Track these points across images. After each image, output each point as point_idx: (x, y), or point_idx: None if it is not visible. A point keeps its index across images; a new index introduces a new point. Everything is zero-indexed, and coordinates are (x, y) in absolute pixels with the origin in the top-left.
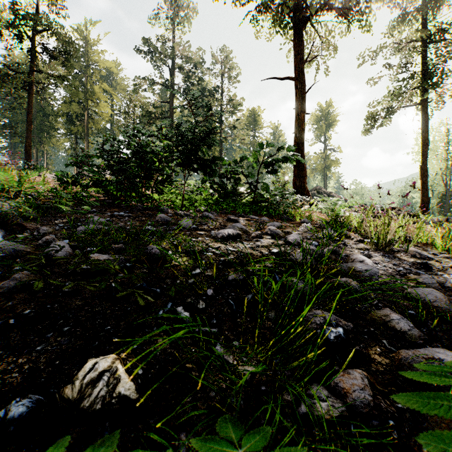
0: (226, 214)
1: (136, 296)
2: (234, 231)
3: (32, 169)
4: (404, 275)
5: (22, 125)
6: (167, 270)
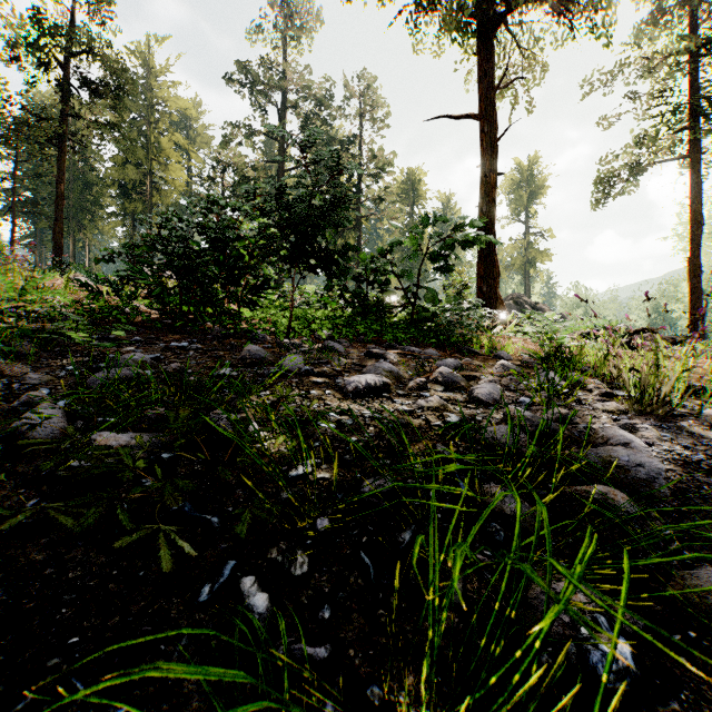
0: (365, 343)
1: (159, 545)
2: (377, 378)
3: (62, 268)
4: (710, 471)
5: (52, 201)
6: (244, 465)
